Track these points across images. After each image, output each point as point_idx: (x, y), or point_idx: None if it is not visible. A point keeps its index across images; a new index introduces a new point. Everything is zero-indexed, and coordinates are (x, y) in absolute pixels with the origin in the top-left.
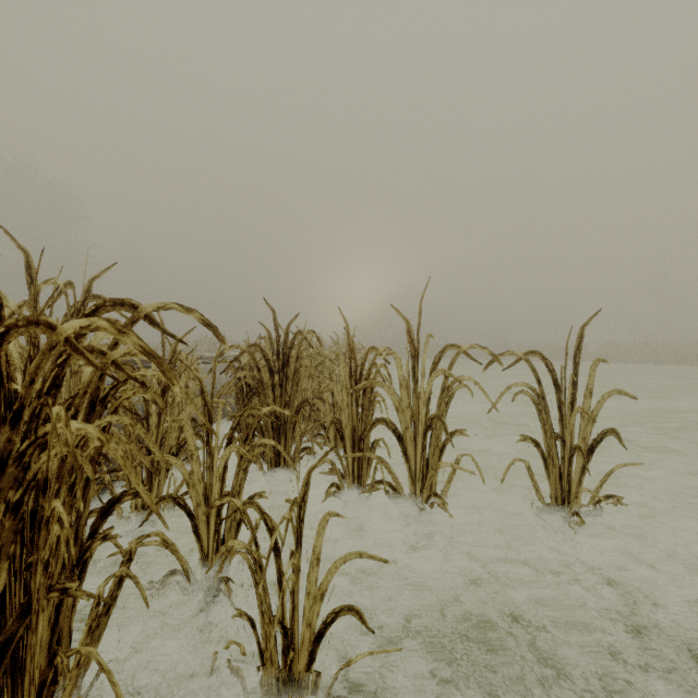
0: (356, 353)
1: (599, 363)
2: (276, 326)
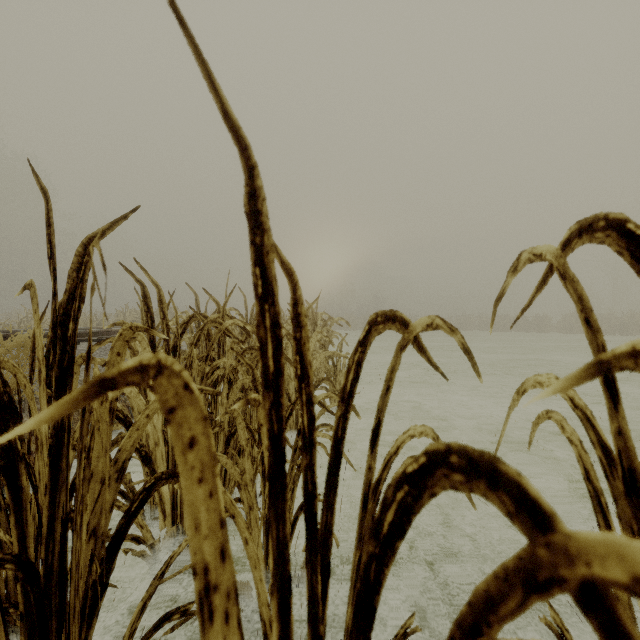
0: (308, 345)
1: (563, 334)
2: (50, 244)
